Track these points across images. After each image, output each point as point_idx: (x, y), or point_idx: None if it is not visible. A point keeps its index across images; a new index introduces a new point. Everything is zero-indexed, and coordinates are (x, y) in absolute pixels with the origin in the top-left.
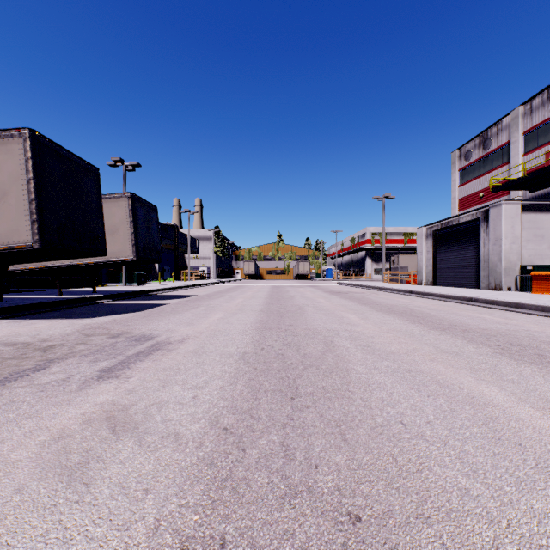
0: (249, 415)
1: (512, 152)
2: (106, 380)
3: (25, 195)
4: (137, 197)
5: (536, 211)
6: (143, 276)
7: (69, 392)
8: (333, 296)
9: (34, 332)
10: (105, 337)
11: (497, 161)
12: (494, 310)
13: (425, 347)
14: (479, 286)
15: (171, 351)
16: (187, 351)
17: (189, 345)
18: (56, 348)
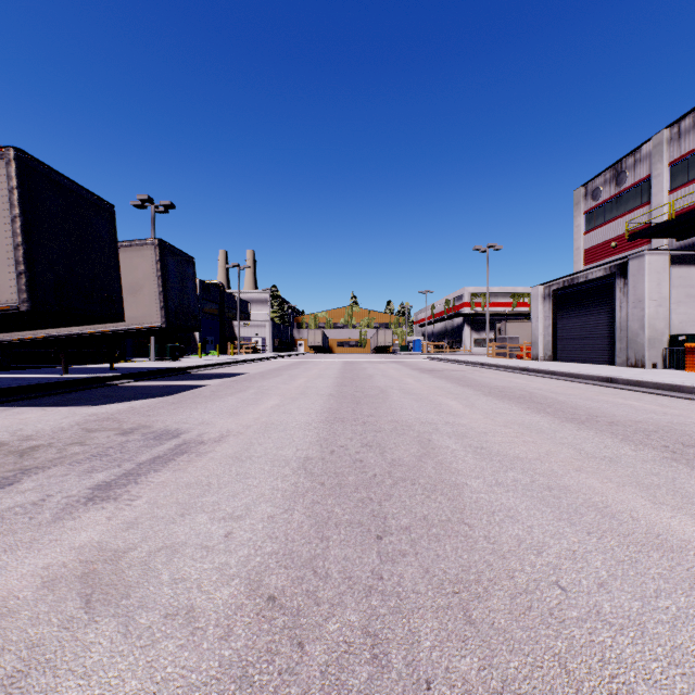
0: (311, 570)
1: (654, 189)
2: (97, 503)
3: (8, 238)
4: (166, 244)
5: (690, 264)
6: (178, 349)
7: (36, 525)
8: (423, 374)
9: (17, 425)
10: (113, 433)
11: (634, 201)
12: (641, 394)
13: (563, 449)
14: (614, 362)
15: (202, 454)
16: (225, 456)
17: (229, 445)
18: (39, 450)
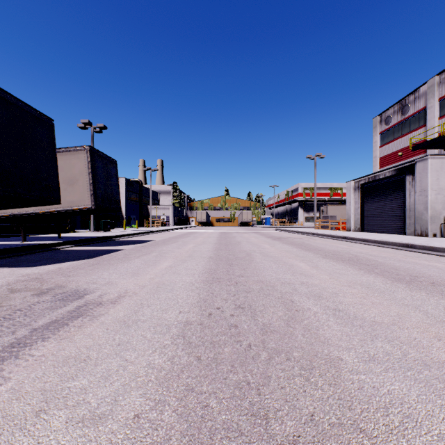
0: None
1: (428, 116)
2: None
3: None
4: (95, 150)
5: None
6: (109, 223)
7: None
8: (275, 241)
9: None
10: (30, 293)
11: (414, 125)
12: (437, 257)
13: (411, 312)
14: (405, 232)
15: (94, 318)
16: (114, 320)
17: (121, 307)
18: None
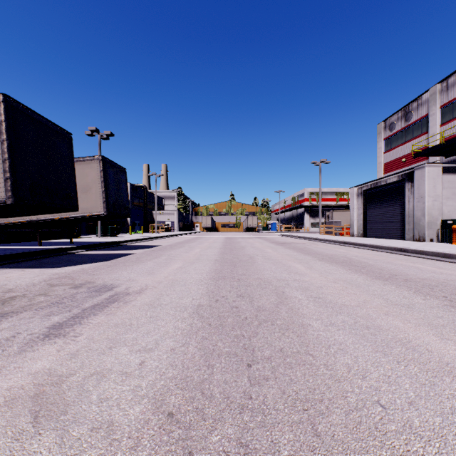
0: (200, 391)
1: (430, 123)
2: (51, 339)
3: None
4: (107, 160)
5: (455, 173)
6: (115, 229)
7: (6, 356)
8: (278, 246)
9: (3, 281)
10: (68, 287)
11: (417, 131)
12: (424, 260)
13: (375, 299)
14: (405, 238)
15: (127, 303)
16: (143, 304)
17: (146, 296)
18: (16, 299)
